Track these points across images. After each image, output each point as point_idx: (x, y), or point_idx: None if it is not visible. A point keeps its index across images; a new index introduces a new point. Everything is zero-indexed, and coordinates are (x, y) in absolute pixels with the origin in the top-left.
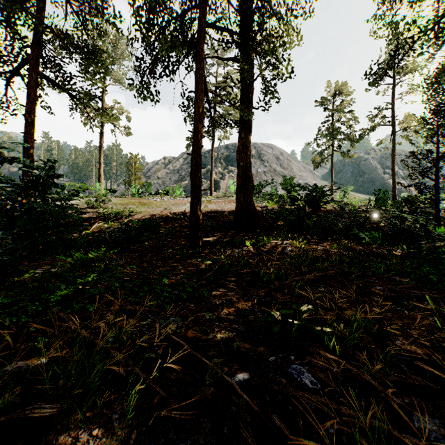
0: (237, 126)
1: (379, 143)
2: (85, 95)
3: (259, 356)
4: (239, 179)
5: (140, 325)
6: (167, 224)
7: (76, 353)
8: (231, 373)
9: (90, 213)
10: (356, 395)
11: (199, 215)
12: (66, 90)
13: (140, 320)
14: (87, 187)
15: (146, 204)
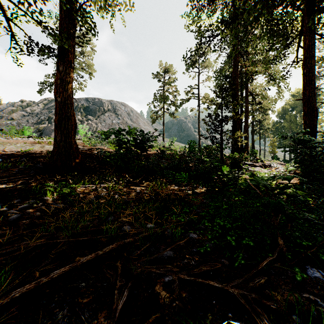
0: (52, 56)
1: (191, 110)
2: None
3: None
4: (56, 115)
5: None
6: None
7: None
8: None
9: None
10: None
11: None
12: None
13: None
14: None
15: None
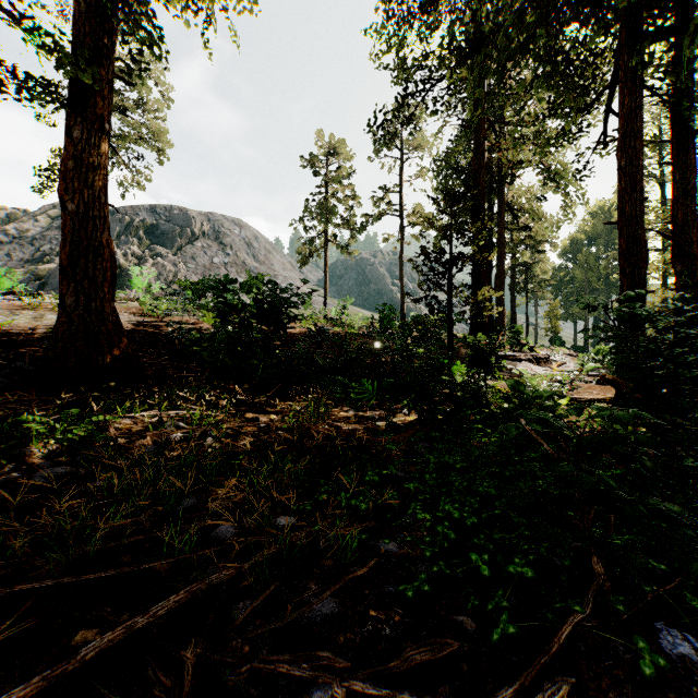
0: (54, 101)
1: (386, 240)
2: None
3: None
4: (64, 245)
5: None
6: None
7: None
8: None
9: None
10: None
11: None
12: None
13: None
14: None
15: None
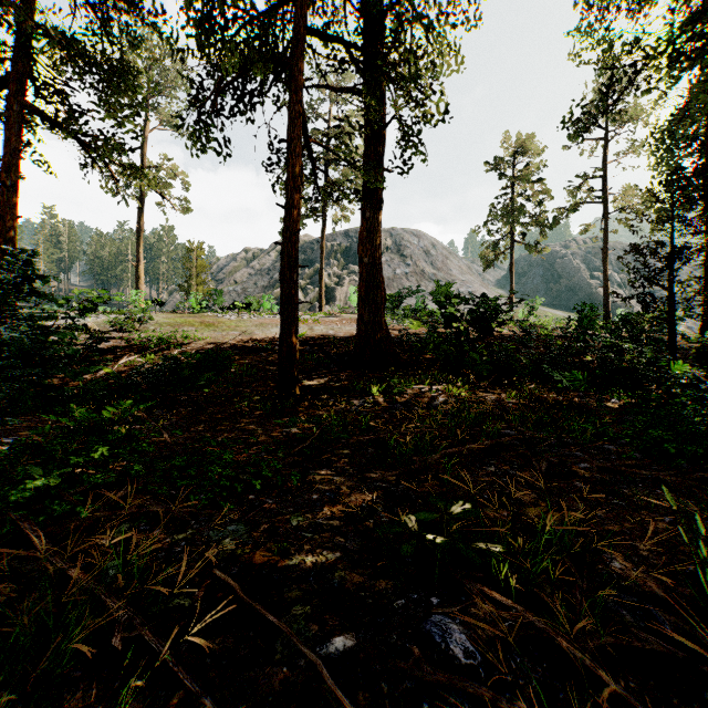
0: (359, 199)
1: (583, 231)
2: (105, 143)
3: (376, 598)
4: (362, 284)
5: (173, 540)
6: (244, 358)
7: (28, 609)
8: (324, 636)
9: (117, 339)
10: (544, 676)
11: (294, 343)
12: (72, 134)
13: (173, 531)
14: (111, 296)
15: (212, 324)
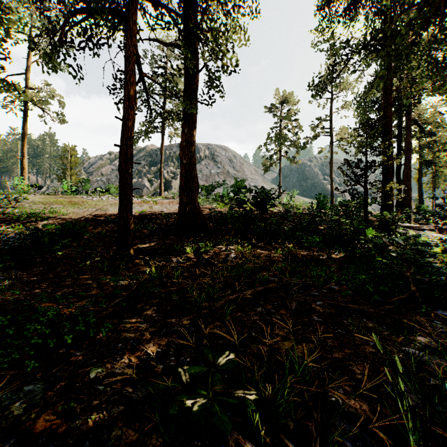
0: (180, 120)
1: (320, 151)
2: None
3: None
4: (182, 178)
5: None
6: (97, 228)
7: None
8: None
9: None
10: None
11: (129, 218)
12: None
13: None
14: None
15: (77, 203)
